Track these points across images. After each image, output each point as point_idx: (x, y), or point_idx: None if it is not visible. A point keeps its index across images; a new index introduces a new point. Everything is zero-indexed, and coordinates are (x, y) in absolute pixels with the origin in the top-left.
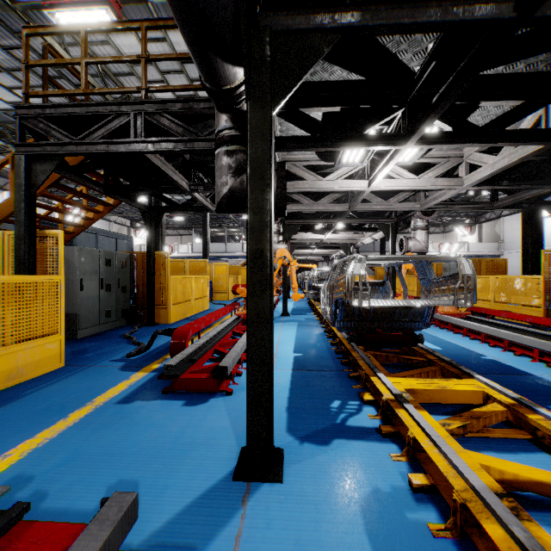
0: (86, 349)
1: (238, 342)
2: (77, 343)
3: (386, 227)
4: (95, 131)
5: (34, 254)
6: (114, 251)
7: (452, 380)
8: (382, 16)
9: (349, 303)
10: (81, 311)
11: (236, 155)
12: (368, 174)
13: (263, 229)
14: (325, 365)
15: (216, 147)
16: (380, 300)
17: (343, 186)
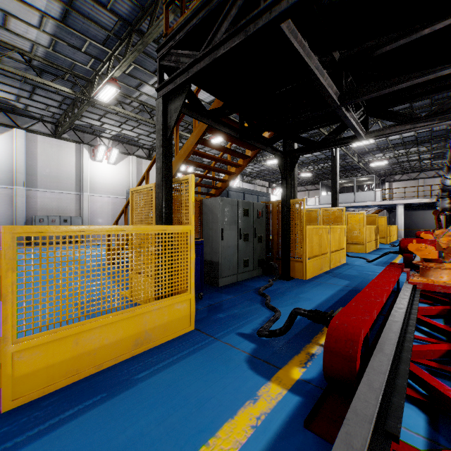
0: (221, 305)
1: None
2: (217, 293)
3: None
4: (218, 30)
5: (169, 202)
6: (250, 201)
7: None
8: None
9: None
10: (222, 260)
11: None
12: None
13: None
14: None
15: None
16: None
17: None
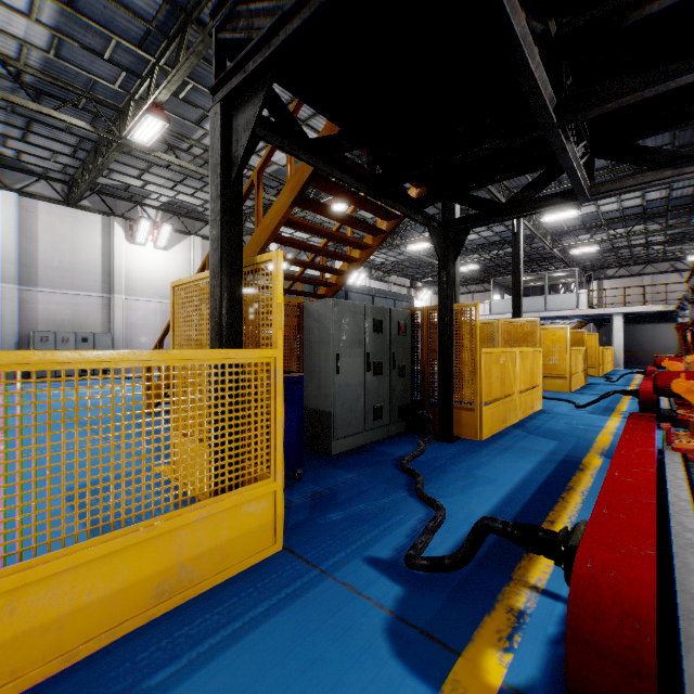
0: (334, 494)
1: None
2: (327, 469)
3: None
4: None
5: (236, 305)
6: (386, 307)
7: None
8: None
9: None
10: (336, 408)
11: None
12: None
13: None
14: None
15: None
16: None
17: None
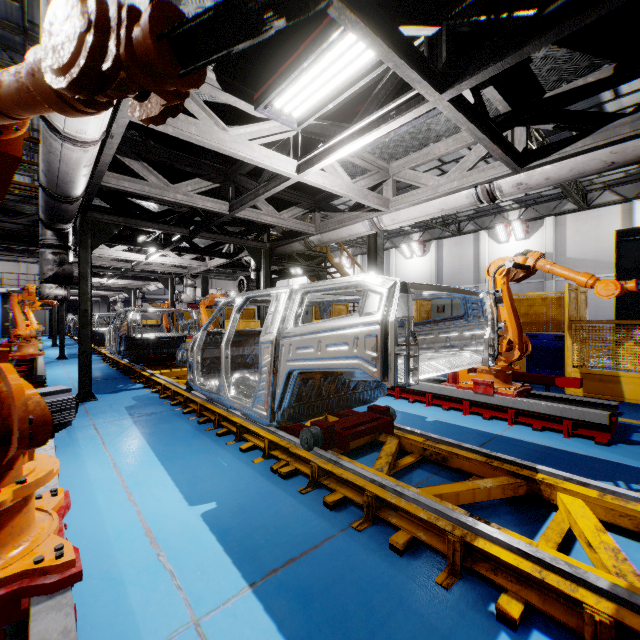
0: None
1: (40, 368)
2: None
3: (166, 281)
4: None
5: None
6: None
7: (183, 368)
8: (142, 223)
9: (130, 336)
10: None
11: (60, 255)
12: (146, 251)
13: (88, 301)
14: (113, 377)
15: (43, 247)
16: (150, 334)
17: (127, 256)
